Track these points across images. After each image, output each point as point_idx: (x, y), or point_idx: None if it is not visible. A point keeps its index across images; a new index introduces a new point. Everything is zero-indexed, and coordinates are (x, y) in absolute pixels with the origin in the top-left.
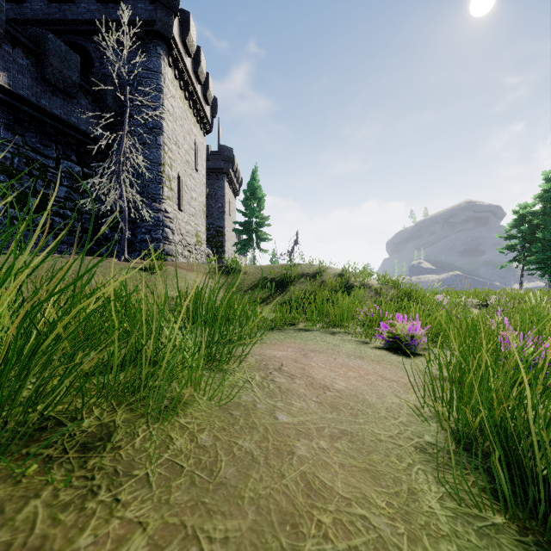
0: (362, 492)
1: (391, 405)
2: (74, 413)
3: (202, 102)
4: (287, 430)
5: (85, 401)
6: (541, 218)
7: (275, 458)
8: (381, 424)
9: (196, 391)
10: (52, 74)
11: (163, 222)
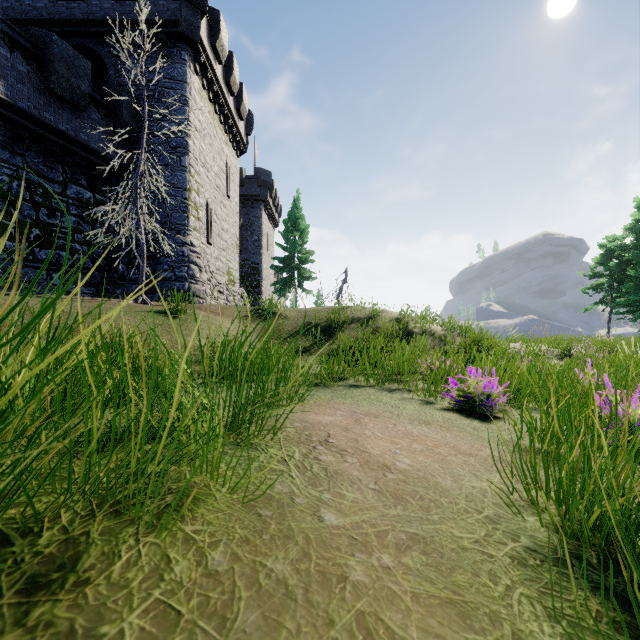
0: None
1: (471, 490)
2: (31, 521)
3: (235, 116)
4: (337, 539)
5: (53, 500)
6: (632, 252)
7: (319, 589)
8: (462, 521)
9: (213, 479)
10: (58, 83)
11: (188, 257)
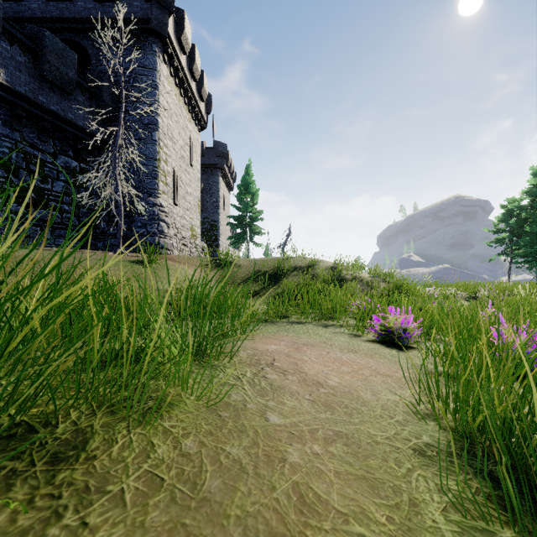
0: (360, 505)
1: (386, 402)
2: (49, 417)
3: (197, 98)
4: (279, 433)
5: (63, 403)
6: (528, 212)
7: (265, 466)
8: (377, 423)
9: (184, 390)
10: (50, 71)
11: (158, 216)
